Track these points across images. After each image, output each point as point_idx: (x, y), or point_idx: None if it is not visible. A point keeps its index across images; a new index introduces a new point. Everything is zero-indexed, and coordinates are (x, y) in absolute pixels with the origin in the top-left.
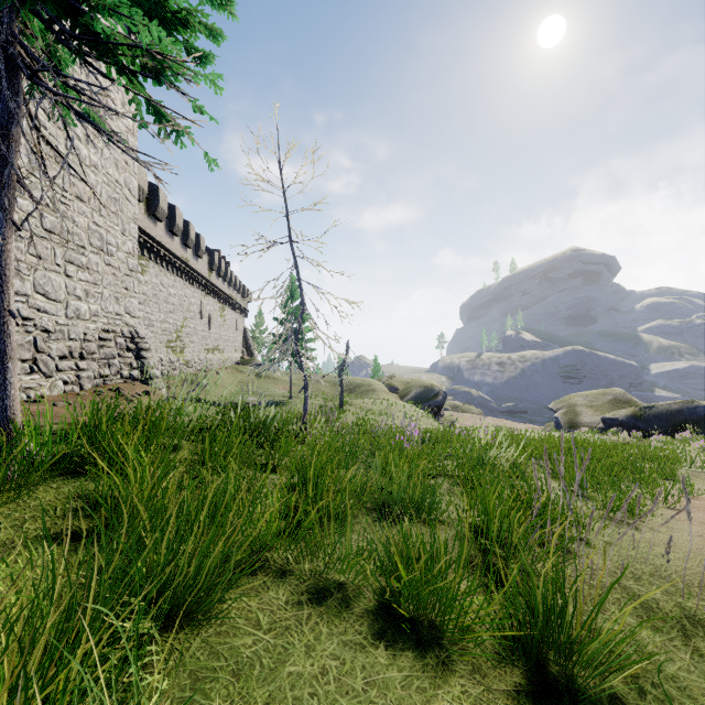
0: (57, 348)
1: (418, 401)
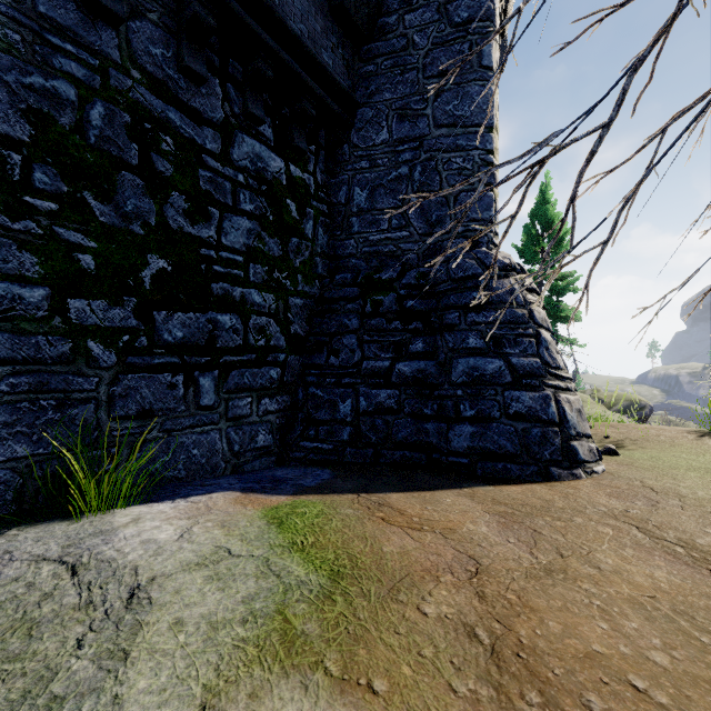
0: None
1: (624, 412)
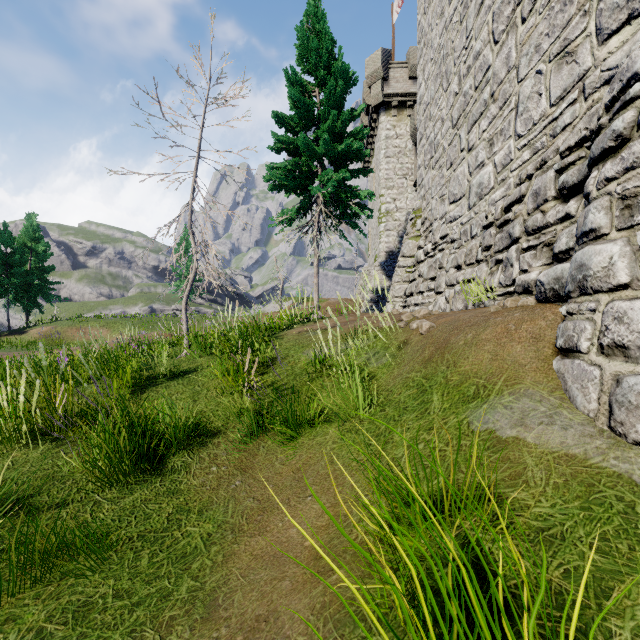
0: (456, 257)
1: None
